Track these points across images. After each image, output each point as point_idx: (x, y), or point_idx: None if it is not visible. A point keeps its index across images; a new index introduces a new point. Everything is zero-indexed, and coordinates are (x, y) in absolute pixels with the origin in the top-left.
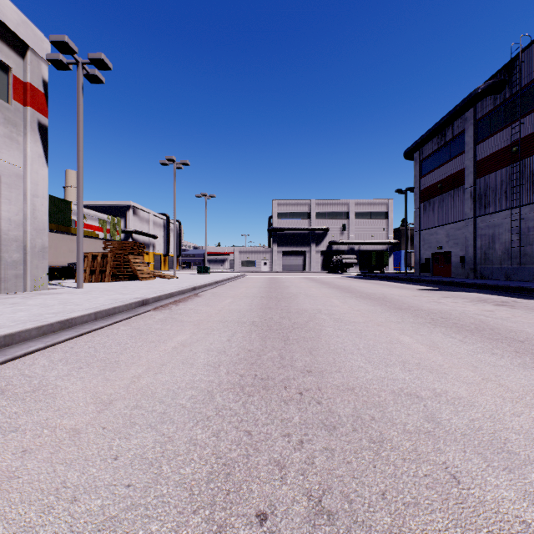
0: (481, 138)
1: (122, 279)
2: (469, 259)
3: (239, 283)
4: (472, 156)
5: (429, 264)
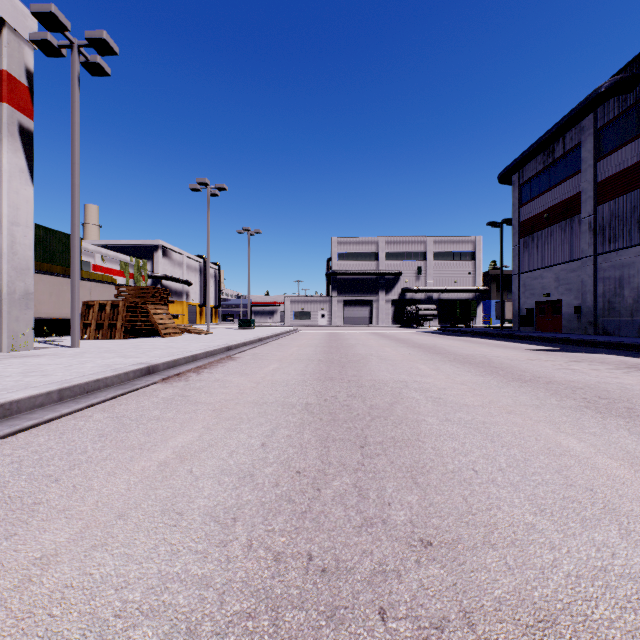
0: (603, 153)
1: (138, 335)
2: (587, 309)
3: (289, 340)
4: (592, 176)
5: (531, 315)
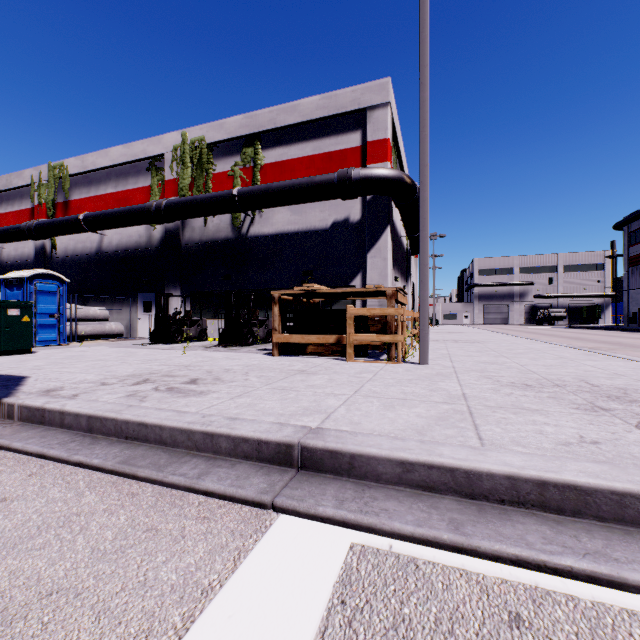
0: None
1: None
2: None
3: None
4: None
5: (635, 317)
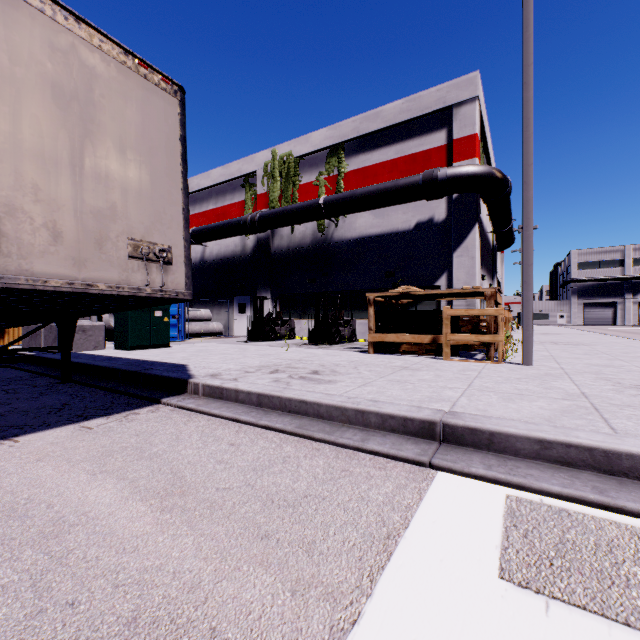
0: None
1: None
2: None
3: None
4: None
5: None
